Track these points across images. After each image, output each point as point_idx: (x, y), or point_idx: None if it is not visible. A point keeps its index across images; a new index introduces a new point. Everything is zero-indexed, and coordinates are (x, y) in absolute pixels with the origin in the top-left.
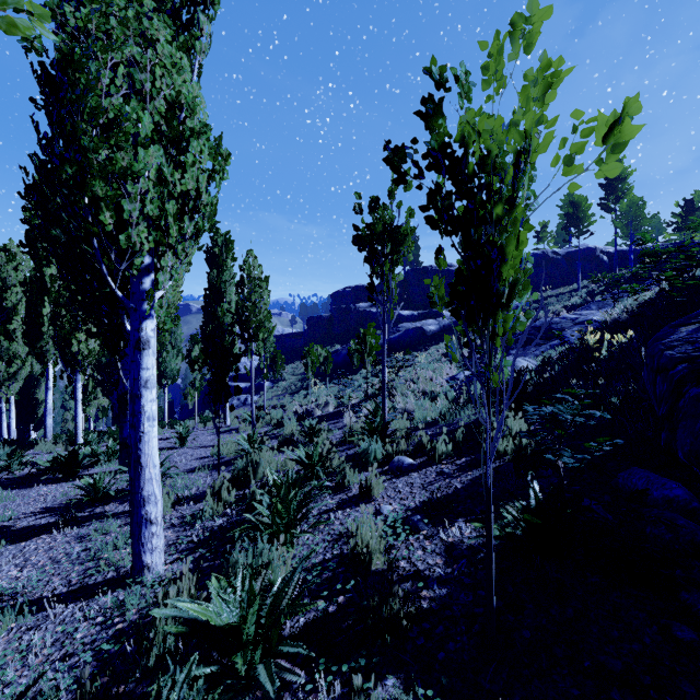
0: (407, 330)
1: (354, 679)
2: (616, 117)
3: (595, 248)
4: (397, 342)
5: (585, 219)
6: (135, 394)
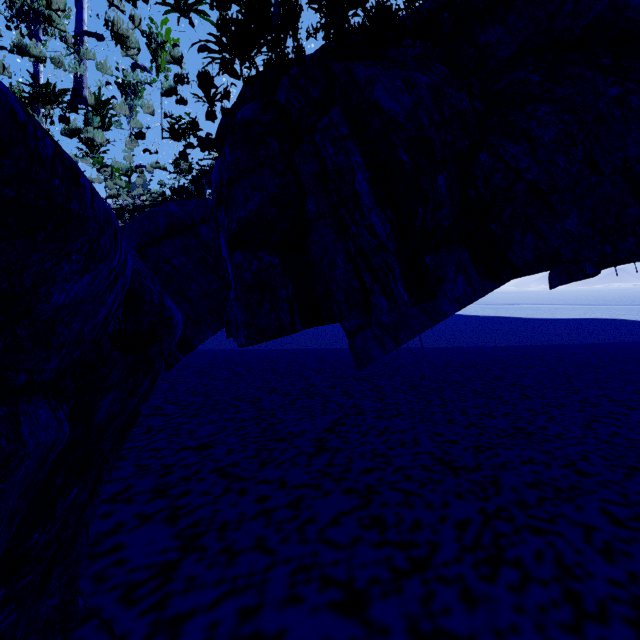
0: None
1: (134, 113)
2: (177, 40)
3: None
4: None
5: None
6: (37, 74)
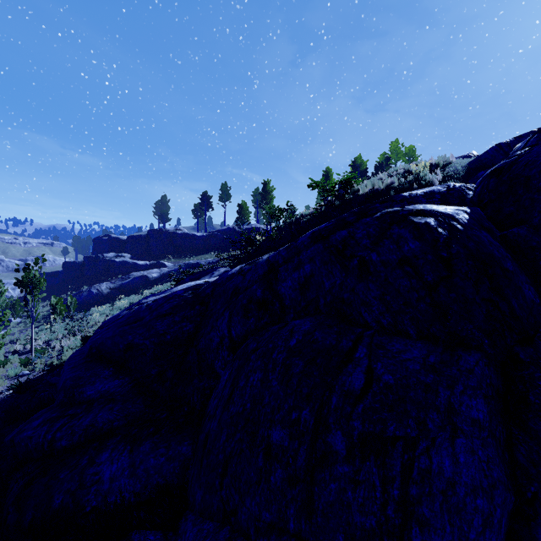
0: (135, 278)
1: None
2: None
3: (259, 228)
4: (127, 286)
5: (245, 215)
6: None
